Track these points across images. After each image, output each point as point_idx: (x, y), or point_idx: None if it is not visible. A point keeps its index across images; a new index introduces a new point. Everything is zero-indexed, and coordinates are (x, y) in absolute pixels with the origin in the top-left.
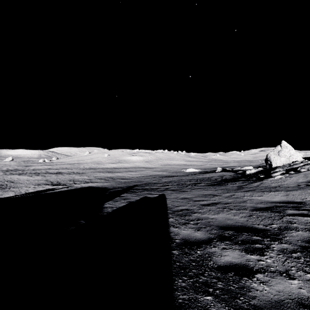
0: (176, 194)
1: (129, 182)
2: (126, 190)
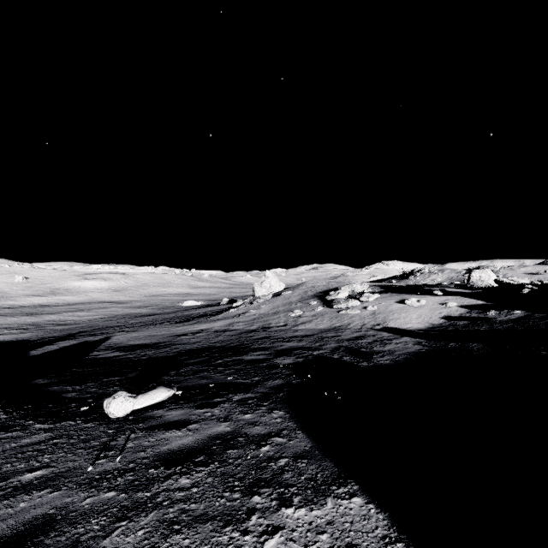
0: (124, 335)
1: (71, 329)
2: (63, 338)
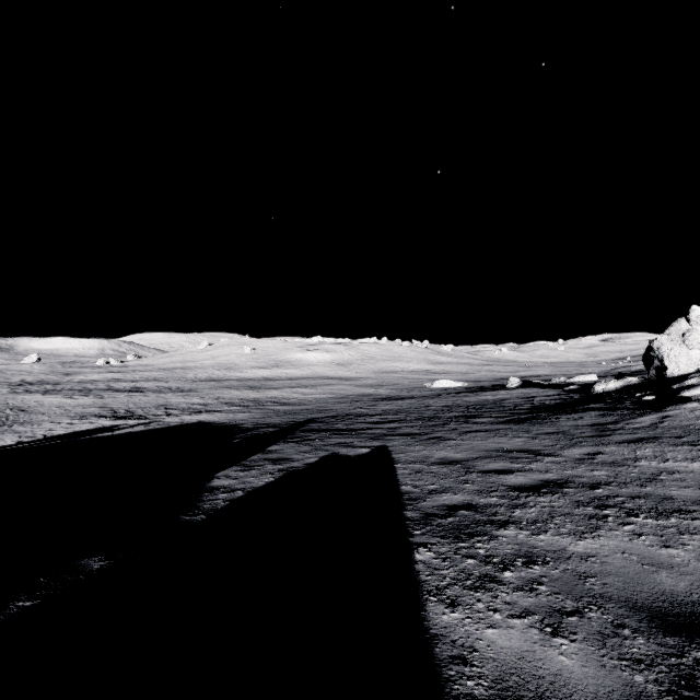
0: (420, 449)
1: (296, 412)
2: (285, 432)
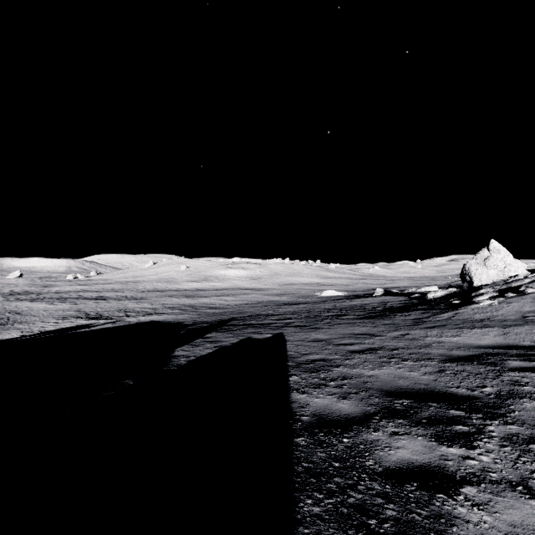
0: (303, 334)
1: (221, 313)
2: (215, 326)
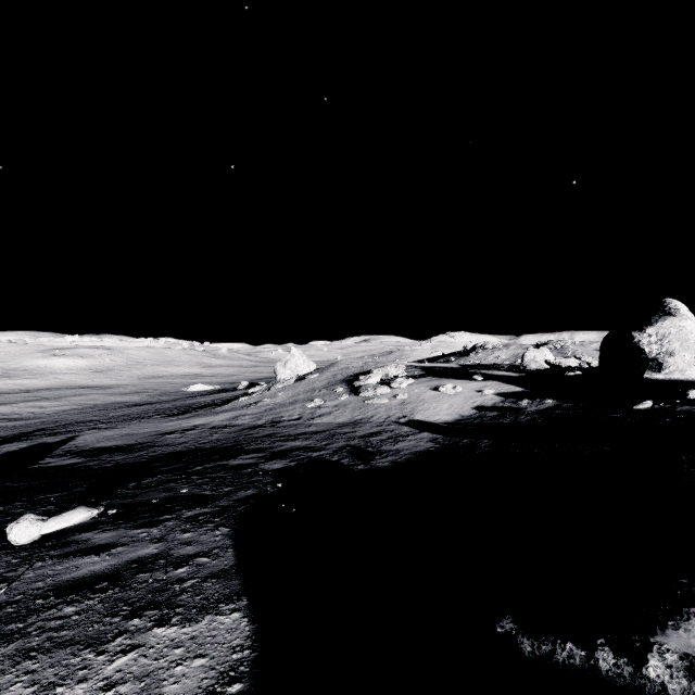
0: (95, 434)
1: (28, 425)
2: (11, 439)
